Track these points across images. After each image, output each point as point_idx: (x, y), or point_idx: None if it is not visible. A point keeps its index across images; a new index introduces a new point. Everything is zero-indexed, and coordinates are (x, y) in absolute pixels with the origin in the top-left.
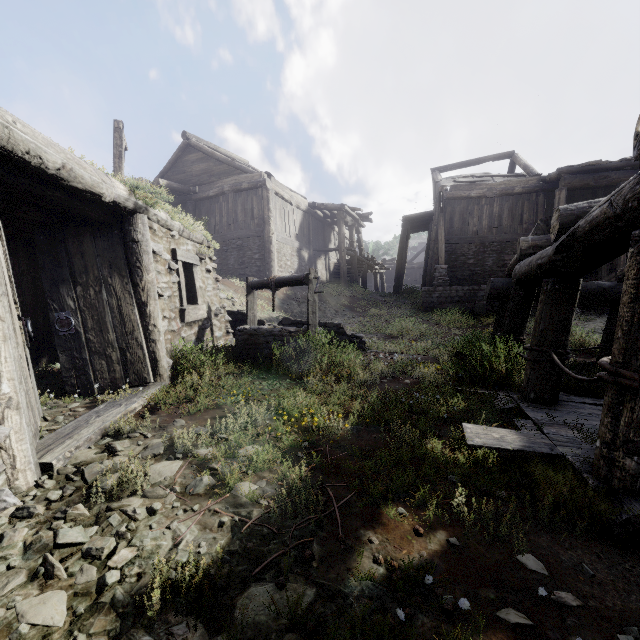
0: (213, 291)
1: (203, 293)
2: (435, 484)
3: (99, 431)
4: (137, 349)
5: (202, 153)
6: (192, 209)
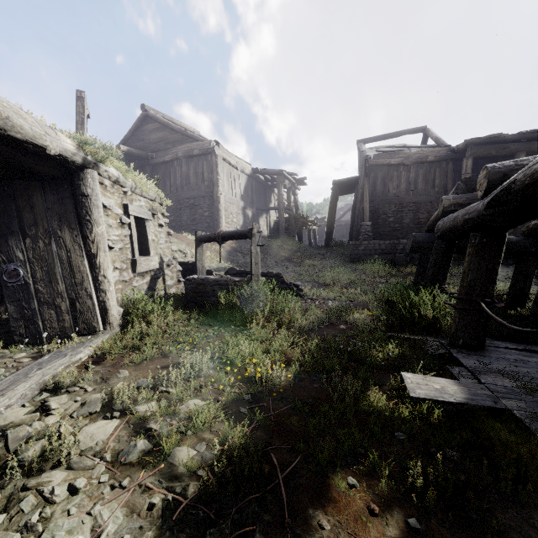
0: (165, 244)
1: (155, 246)
2: (383, 444)
3: (36, 386)
4: (86, 299)
5: (159, 123)
6: (150, 172)
